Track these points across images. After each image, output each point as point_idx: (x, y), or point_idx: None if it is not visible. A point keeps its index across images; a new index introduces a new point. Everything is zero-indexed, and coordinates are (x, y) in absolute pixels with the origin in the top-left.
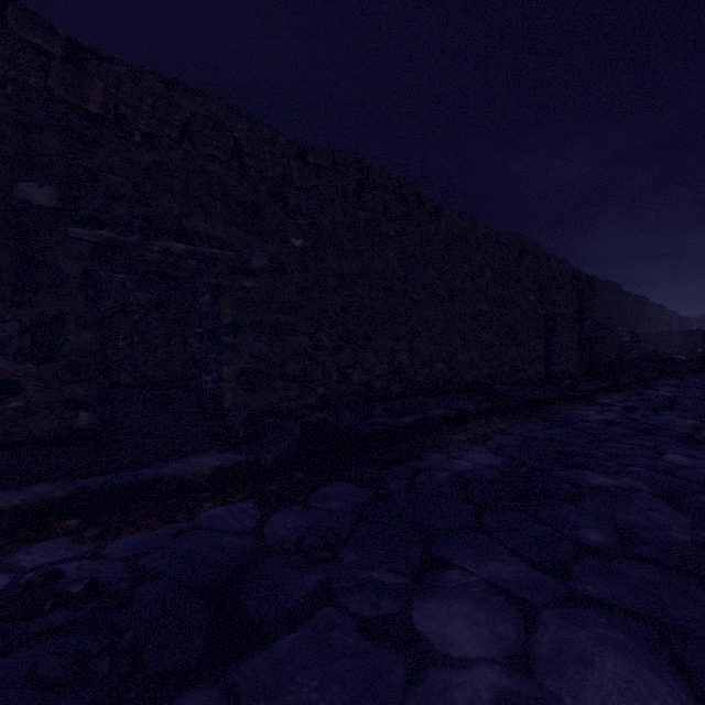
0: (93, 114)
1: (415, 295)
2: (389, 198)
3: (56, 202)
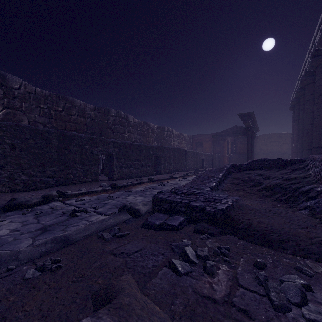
0: None
1: None
2: None
3: None
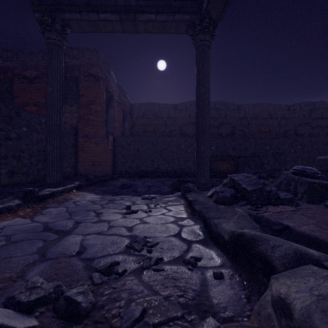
0: (241, 118)
1: (327, 152)
2: (324, 111)
3: (269, 148)
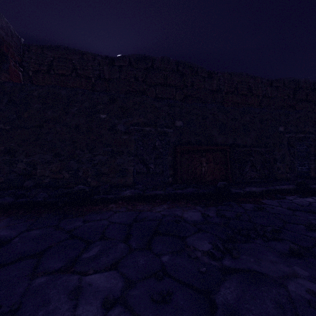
0: (214, 90)
1: None
2: (308, 92)
3: (283, 130)
